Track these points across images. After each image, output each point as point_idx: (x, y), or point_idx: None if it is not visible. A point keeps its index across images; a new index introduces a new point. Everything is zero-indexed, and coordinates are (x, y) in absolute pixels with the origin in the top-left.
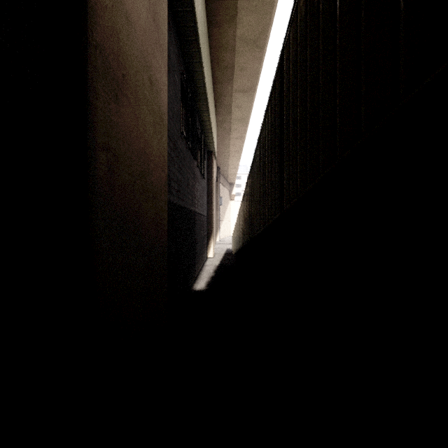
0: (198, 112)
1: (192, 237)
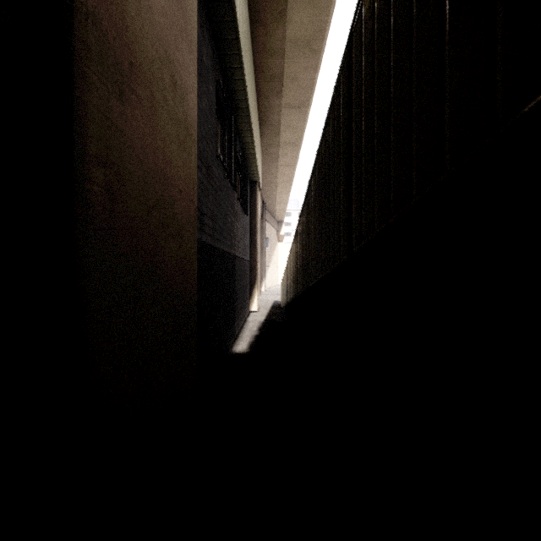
0: (239, 132)
1: (231, 287)
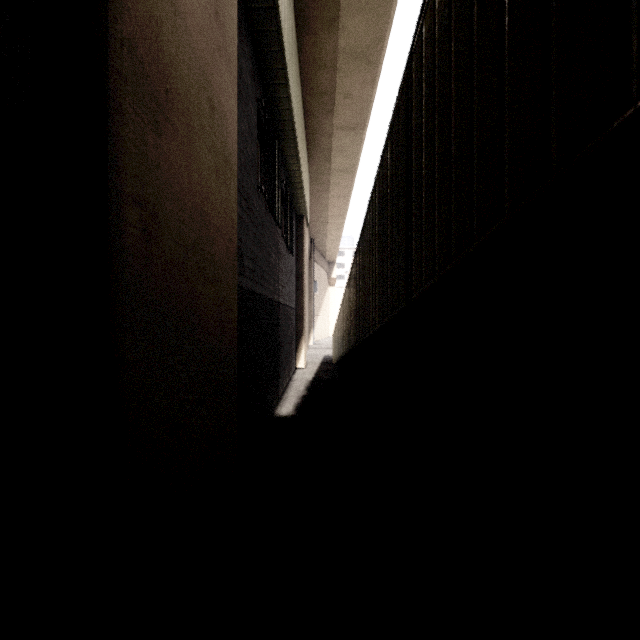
0: (283, 158)
1: (274, 339)
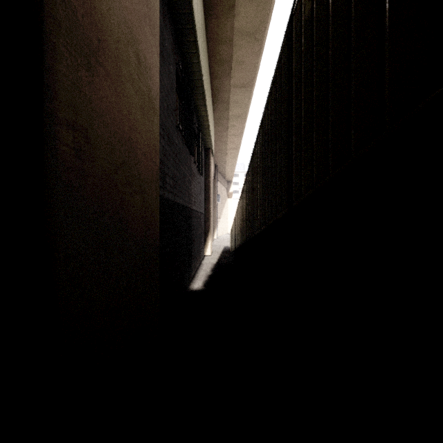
0: (195, 107)
1: (188, 235)
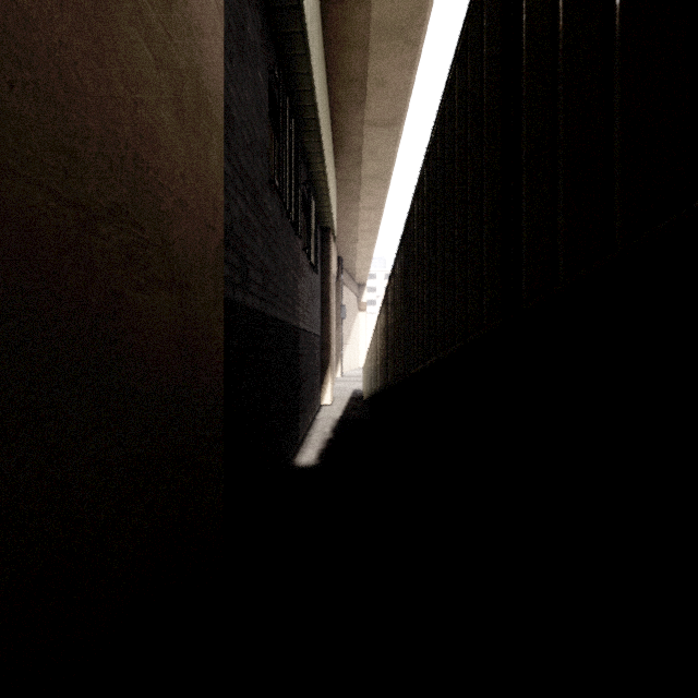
0: (304, 156)
1: (292, 373)
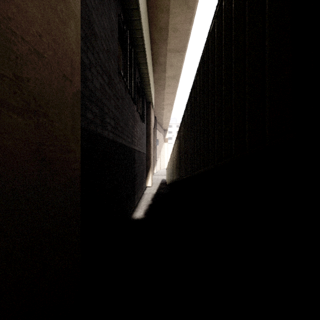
0: (138, 64)
1: (131, 171)
